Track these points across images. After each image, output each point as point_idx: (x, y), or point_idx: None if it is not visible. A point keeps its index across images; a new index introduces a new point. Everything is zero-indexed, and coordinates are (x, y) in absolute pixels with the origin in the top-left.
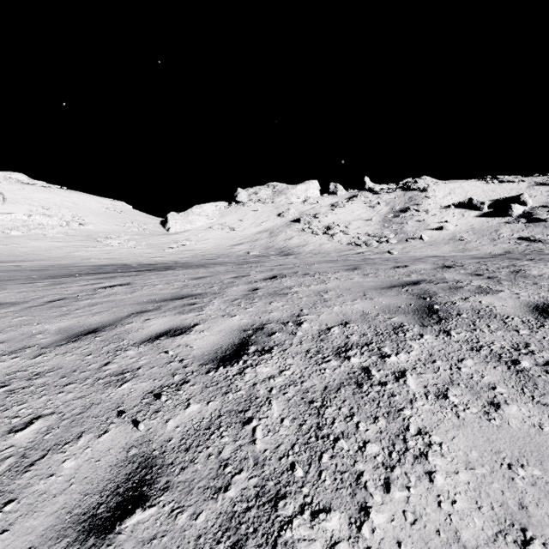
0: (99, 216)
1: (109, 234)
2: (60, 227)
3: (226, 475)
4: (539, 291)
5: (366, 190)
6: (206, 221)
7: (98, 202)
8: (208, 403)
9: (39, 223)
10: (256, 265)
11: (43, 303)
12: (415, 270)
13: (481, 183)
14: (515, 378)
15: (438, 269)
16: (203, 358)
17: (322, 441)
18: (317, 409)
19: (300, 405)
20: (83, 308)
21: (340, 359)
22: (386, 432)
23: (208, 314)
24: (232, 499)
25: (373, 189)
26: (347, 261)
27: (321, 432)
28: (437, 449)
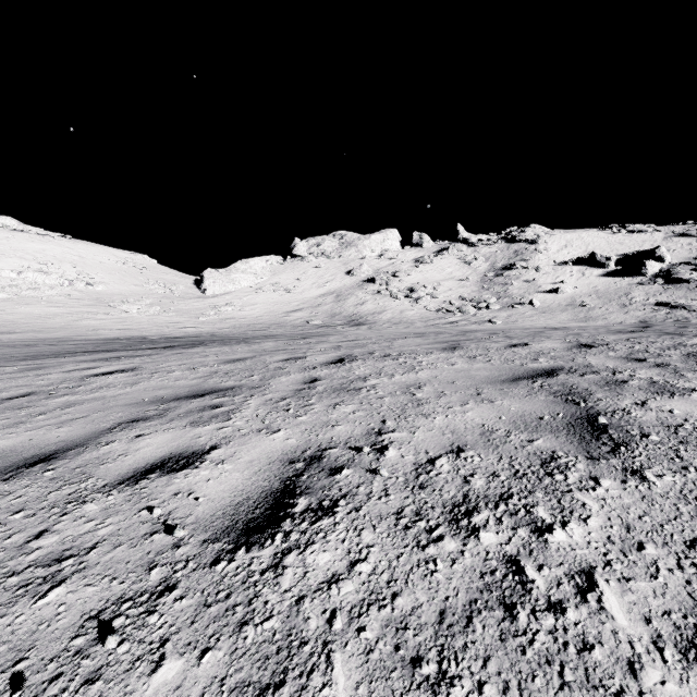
0: (113, 273)
1: (126, 297)
2: (60, 288)
3: None
4: None
5: (460, 241)
6: (253, 281)
7: (112, 256)
8: (202, 656)
9: (33, 282)
10: (316, 340)
11: None
12: (541, 351)
13: (605, 233)
14: None
15: (575, 350)
16: (213, 524)
17: None
18: (431, 687)
19: (393, 670)
20: (51, 411)
21: (460, 535)
22: None
23: (235, 426)
24: None
25: (468, 240)
26: (440, 334)
27: None
28: None
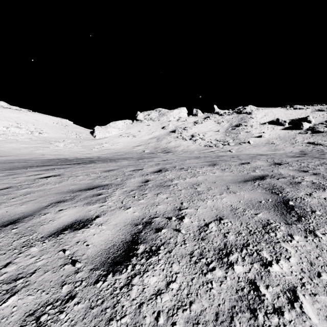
0: (51, 128)
1: (58, 139)
2: (27, 135)
3: None
4: None
5: (215, 113)
6: (118, 131)
7: (51, 120)
8: None
9: (14, 132)
10: (148, 160)
11: None
12: (256, 166)
13: (283, 109)
14: None
15: (272, 166)
16: (96, 259)
17: None
18: None
19: None
20: (18, 196)
21: (224, 267)
22: None
23: (108, 205)
24: None
25: (219, 112)
26: (207, 157)
27: None
28: None
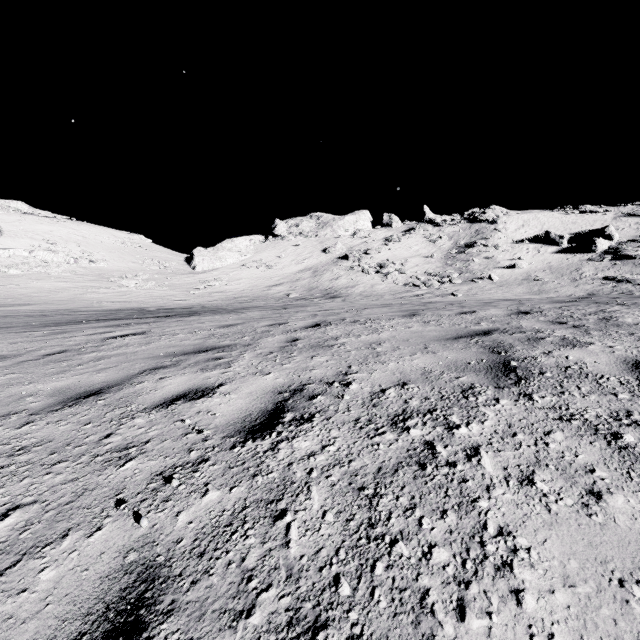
0: (112, 252)
1: (124, 273)
2: (67, 265)
3: (249, 593)
4: (638, 343)
5: (426, 221)
6: (238, 258)
7: (112, 236)
8: (231, 490)
9: (43, 260)
10: (296, 310)
11: (39, 356)
12: (485, 317)
13: (560, 213)
14: (617, 458)
15: (513, 316)
16: (228, 428)
17: (375, 544)
18: (369, 499)
19: (347, 493)
20: (87, 363)
21: (397, 431)
22: (457, 532)
23: (236, 371)
24: (257, 629)
25: (434, 220)
26: (404, 305)
27: (373, 531)
28: (524, 557)
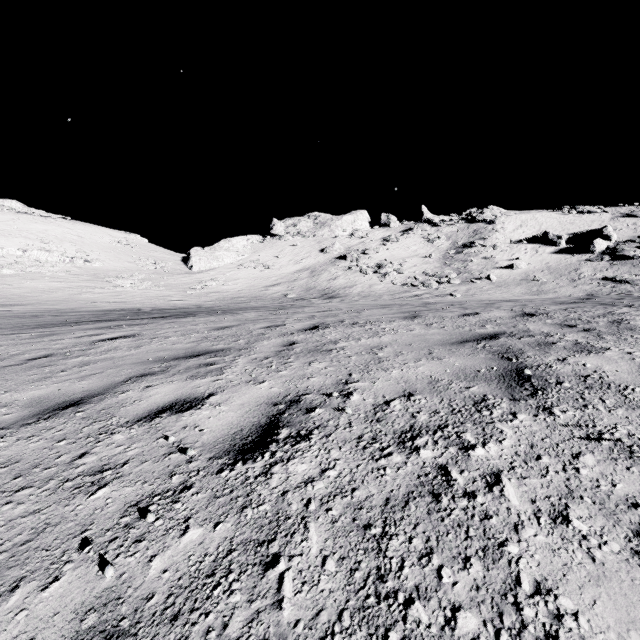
0: (108, 251)
1: (120, 273)
2: (61, 265)
3: None
4: None
5: (424, 221)
6: (236, 258)
7: (107, 235)
8: (216, 526)
9: (37, 259)
10: (293, 311)
11: (22, 361)
12: (489, 319)
13: (557, 214)
14: None
15: (518, 318)
16: (216, 447)
17: (386, 604)
18: (377, 540)
19: (351, 532)
20: (71, 369)
21: (405, 452)
22: (485, 589)
23: (228, 379)
24: None
25: (432, 220)
26: (404, 306)
27: (384, 586)
28: (572, 627)
